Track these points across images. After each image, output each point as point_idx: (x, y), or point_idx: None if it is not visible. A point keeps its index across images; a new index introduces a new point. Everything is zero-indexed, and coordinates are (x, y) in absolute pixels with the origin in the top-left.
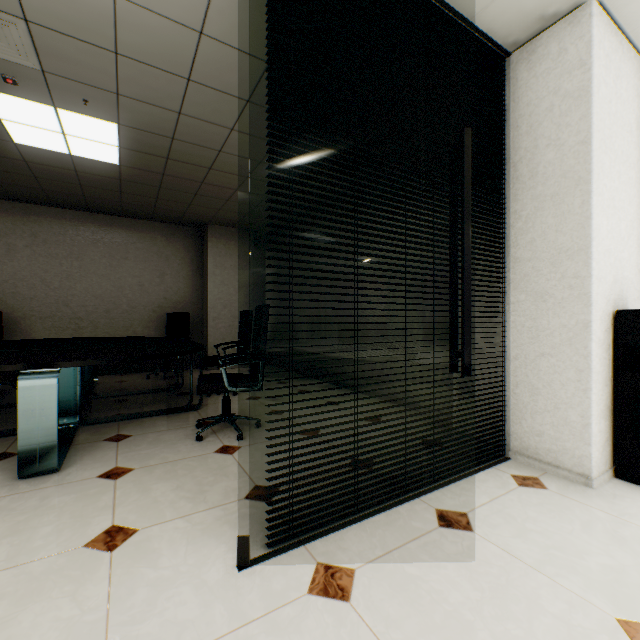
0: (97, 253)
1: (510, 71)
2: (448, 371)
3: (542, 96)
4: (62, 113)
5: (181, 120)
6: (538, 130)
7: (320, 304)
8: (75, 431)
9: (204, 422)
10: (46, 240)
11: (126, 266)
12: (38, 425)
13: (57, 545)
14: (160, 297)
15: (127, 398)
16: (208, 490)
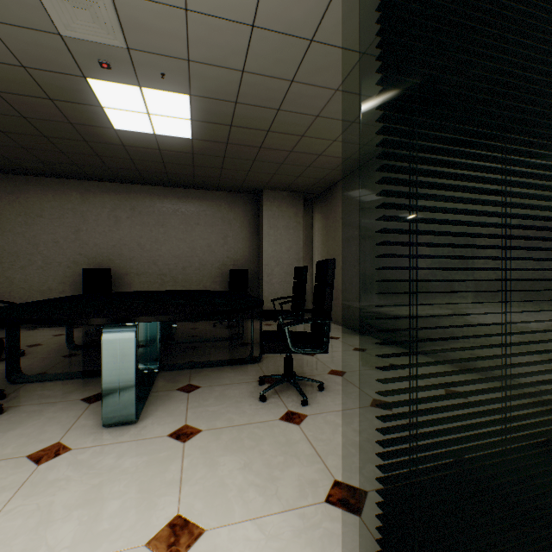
0: (176, 220)
1: None
2: None
3: None
4: (145, 92)
5: (244, 79)
6: None
7: (373, 260)
8: (155, 377)
9: (265, 378)
10: (141, 212)
11: (198, 230)
12: (118, 377)
13: (120, 535)
14: (224, 256)
15: (198, 345)
16: (279, 477)
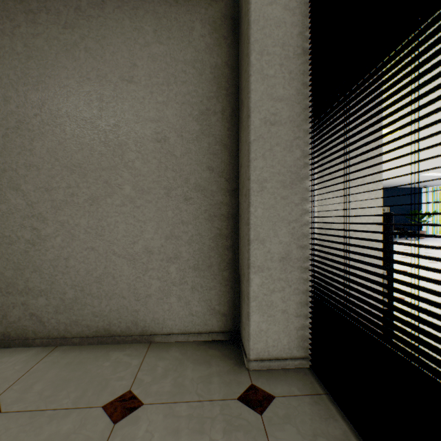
0: None
1: None
2: (201, 281)
3: None
4: None
5: None
6: None
7: None
8: None
9: None
10: None
11: None
12: None
13: None
14: None
15: None
16: None
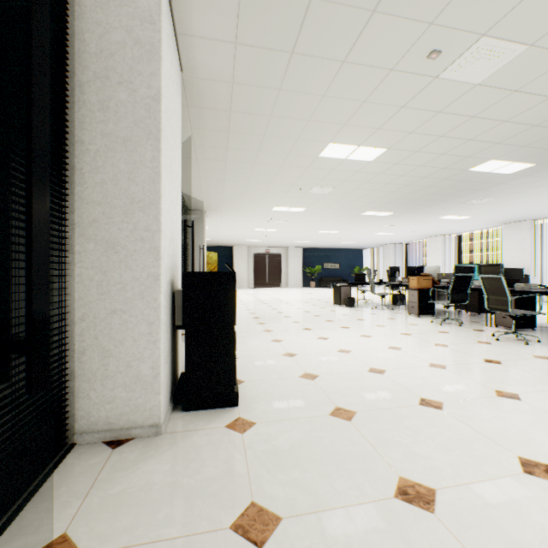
0: None
1: (189, 214)
2: None
3: (196, 224)
4: None
5: None
6: (196, 232)
7: None
8: None
9: None
10: None
11: None
12: None
13: None
14: None
15: None
16: None
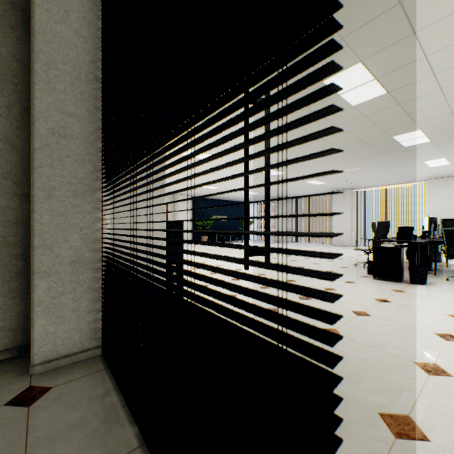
0: None
1: None
2: None
3: None
4: None
5: None
6: None
7: None
8: None
9: None
10: None
11: None
12: None
13: None
14: None
15: None
16: None
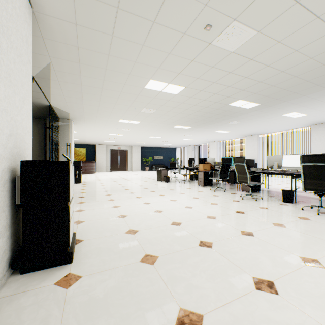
0: None
1: (60, 121)
2: None
3: (65, 129)
4: None
5: None
6: (65, 133)
7: None
8: None
9: None
10: None
11: None
12: None
13: None
14: None
15: None
16: None
